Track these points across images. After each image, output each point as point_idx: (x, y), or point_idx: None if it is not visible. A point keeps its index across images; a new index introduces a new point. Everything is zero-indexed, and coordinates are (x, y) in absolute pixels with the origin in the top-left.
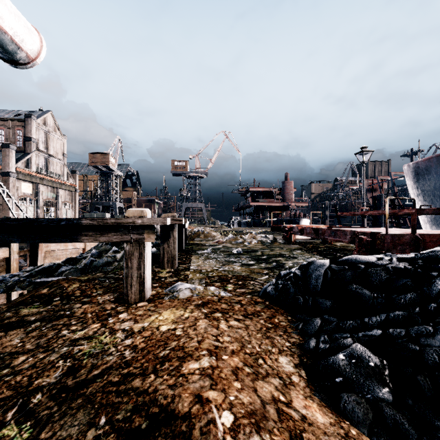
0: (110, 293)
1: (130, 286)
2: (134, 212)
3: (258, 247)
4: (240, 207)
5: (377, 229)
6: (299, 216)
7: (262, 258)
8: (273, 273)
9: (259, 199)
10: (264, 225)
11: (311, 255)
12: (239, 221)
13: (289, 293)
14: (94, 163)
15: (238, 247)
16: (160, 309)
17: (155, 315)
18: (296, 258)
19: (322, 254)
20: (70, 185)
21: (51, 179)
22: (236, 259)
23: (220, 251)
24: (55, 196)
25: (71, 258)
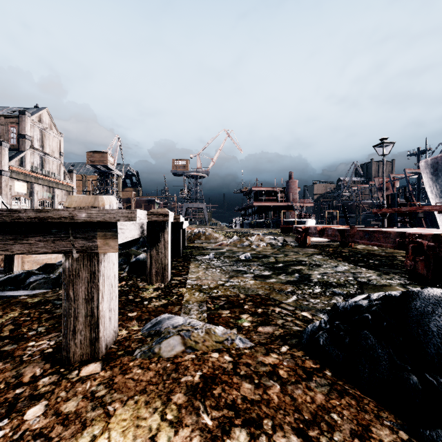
0: (56, 331)
1: (72, 332)
2: (81, 199)
3: (268, 251)
4: (242, 208)
5: (432, 231)
6: (305, 216)
7: (278, 267)
8: (301, 292)
9: (262, 199)
10: (268, 226)
11: (336, 262)
12: (242, 222)
13: (375, 357)
14: (92, 162)
15: (245, 251)
16: (115, 394)
17: (95, 424)
18: (321, 266)
19: (350, 260)
20: (67, 185)
21: (47, 179)
22: (245, 268)
23: (224, 257)
24: (51, 196)
25: (49, 265)
